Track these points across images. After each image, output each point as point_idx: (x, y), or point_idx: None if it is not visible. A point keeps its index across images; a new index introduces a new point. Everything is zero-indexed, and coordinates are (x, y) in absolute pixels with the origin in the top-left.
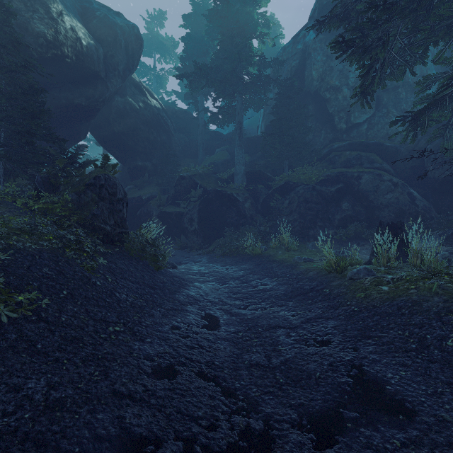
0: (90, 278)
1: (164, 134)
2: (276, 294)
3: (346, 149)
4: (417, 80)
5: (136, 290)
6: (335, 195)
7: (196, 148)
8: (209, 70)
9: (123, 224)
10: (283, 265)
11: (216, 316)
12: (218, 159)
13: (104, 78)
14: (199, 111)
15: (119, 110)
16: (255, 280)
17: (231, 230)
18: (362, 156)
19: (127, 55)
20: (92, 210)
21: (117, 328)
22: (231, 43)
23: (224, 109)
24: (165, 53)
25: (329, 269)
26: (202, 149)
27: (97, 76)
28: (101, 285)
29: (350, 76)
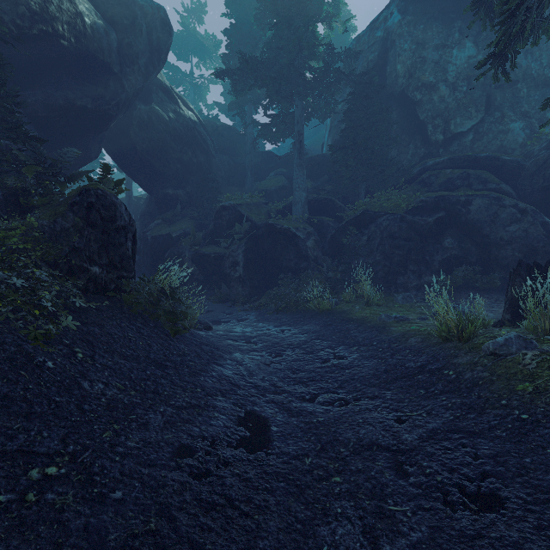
0: (33, 355)
1: (202, 154)
2: (361, 375)
3: (445, 167)
4: (543, 71)
5: (128, 373)
6: (434, 228)
7: (243, 173)
8: (259, 64)
9: (124, 264)
10: (364, 326)
11: (265, 416)
12: (271, 186)
13: (118, 73)
14: (247, 124)
15: (143, 122)
16: (325, 349)
17: (288, 277)
18: (470, 175)
19: (150, 46)
20: (71, 241)
21: (51, 468)
22: (289, 27)
23: (278, 118)
24: (205, 56)
25: (447, 335)
26: (250, 174)
27: (108, 70)
28: (55, 368)
29: (450, 68)
